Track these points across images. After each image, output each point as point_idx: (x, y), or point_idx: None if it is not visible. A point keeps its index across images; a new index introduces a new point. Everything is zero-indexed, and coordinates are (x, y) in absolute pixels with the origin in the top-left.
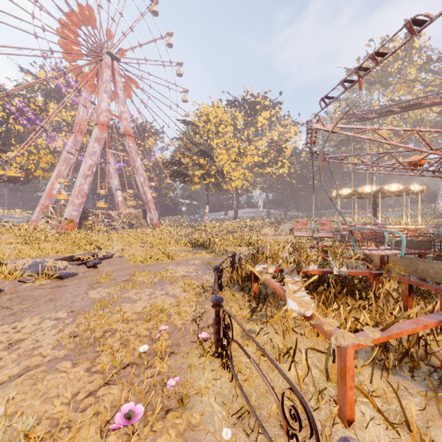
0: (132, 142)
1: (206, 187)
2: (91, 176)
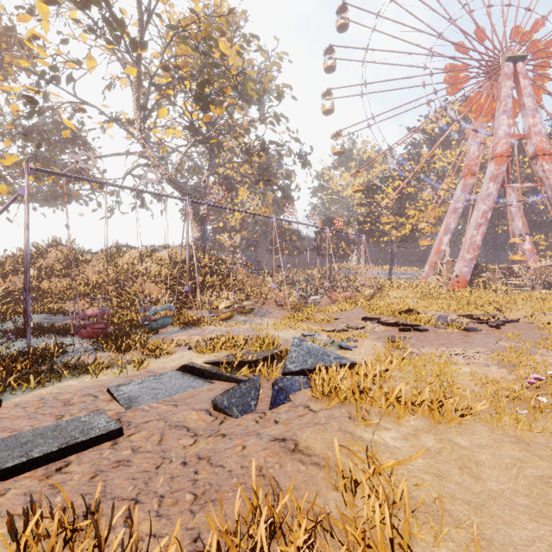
0: (549, 163)
1: None
2: (484, 224)
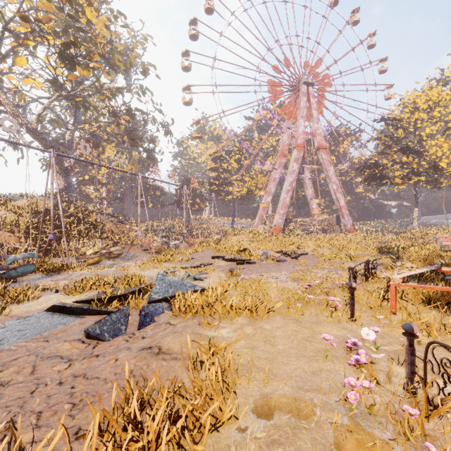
0: (325, 154)
1: (414, 187)
2: (291, 190)
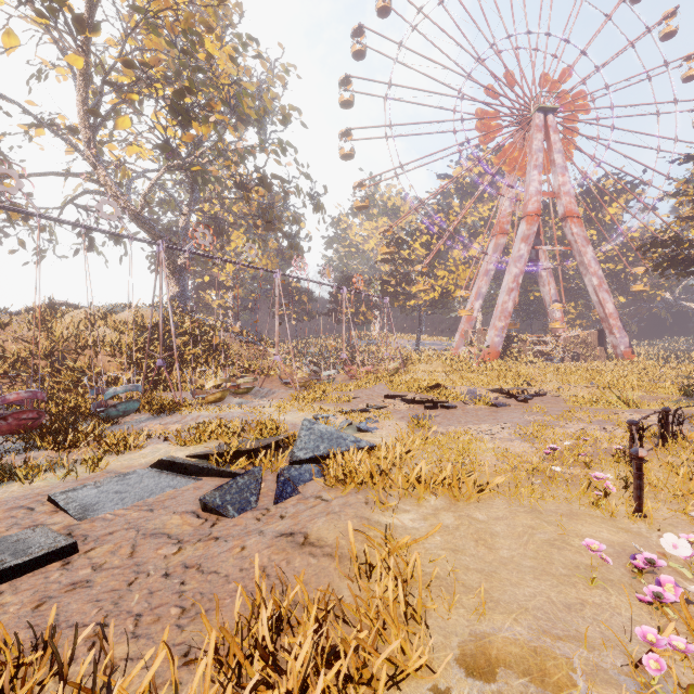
0: (578, 226)
1: None
2: (516, 289)
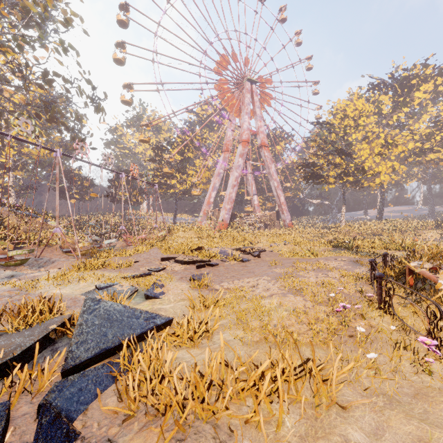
0: (267, 152)
1: (342, 186)
2: (237, 186)
